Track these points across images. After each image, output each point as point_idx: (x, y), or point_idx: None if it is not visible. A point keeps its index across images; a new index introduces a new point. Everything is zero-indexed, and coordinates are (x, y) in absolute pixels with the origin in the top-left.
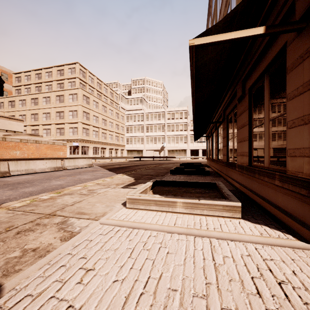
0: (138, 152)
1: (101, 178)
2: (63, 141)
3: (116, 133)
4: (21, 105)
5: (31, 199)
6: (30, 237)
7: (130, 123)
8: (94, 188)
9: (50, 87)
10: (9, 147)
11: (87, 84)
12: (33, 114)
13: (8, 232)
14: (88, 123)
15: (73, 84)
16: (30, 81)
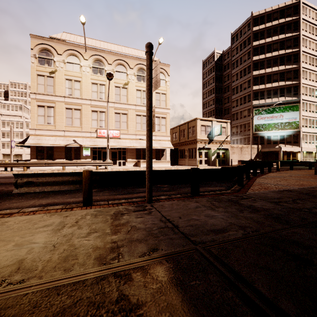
0: (16, 156)
1: None
2: None
3: None
4: None
5: None
6: None
7: (6, 129)
8: None
9: None
10: None
11: None
12: None
13: None
14: None
15: None
16: None
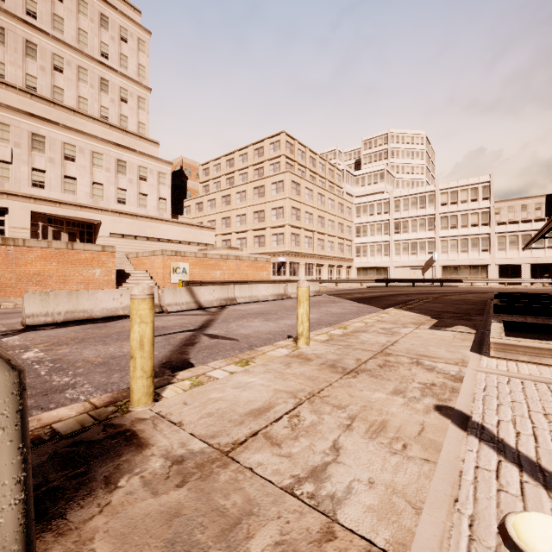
0: (378, 272)
1: (362, 312)
2: (267, 256)
3: (340, 239)
4: (210, 207)
5: (324, 333)
6: (402, 372)
7: (362, 220)
8: (385, 326)
9: (244, 177)
10: (210, 265)
11: (296, 162)
12: (224, 218)
13: (367, 364)
14: (299, 225)
15: (277, 166)
16: (220, 172)
